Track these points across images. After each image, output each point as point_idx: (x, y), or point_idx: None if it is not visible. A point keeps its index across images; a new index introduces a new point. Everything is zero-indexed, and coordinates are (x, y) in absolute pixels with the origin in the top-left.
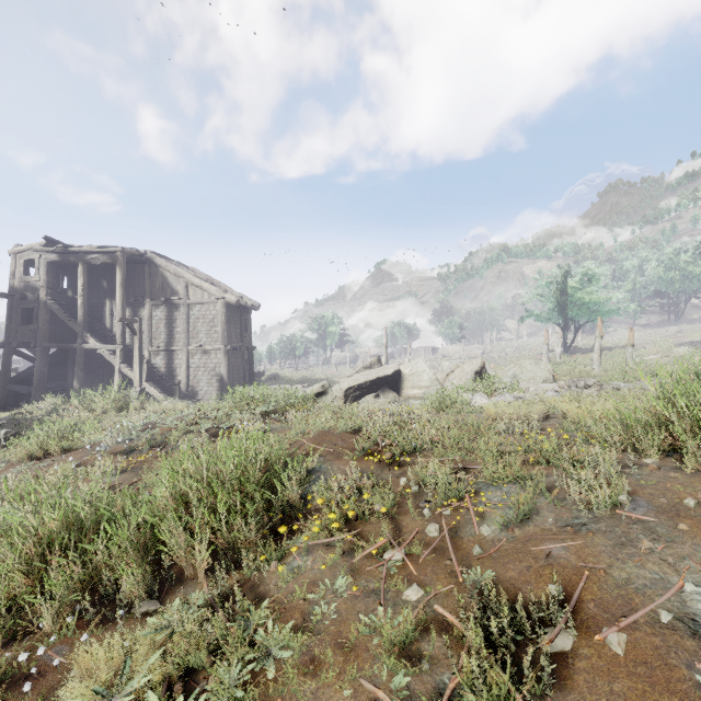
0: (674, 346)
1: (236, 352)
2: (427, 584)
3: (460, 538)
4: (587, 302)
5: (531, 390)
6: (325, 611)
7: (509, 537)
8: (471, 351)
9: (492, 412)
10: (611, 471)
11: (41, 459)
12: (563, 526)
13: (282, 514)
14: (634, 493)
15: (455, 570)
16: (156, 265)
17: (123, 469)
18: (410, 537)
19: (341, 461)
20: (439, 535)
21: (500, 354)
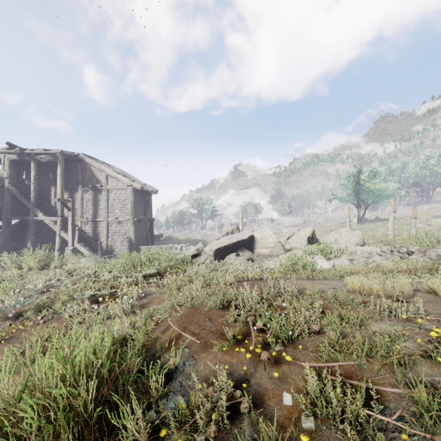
0: (430, 218)
1: (140, 222)
2: None
3: None
4: (373, 189)
5: (359, 253)
6: None
7: None
8: (296, 221)
9: (356, 285)
10: None
11: None
12: None
13: None
14: None
15: None
16: (86, 163)
17: None
18: None
19: (208, 354)
20: None
21: (315, 223)
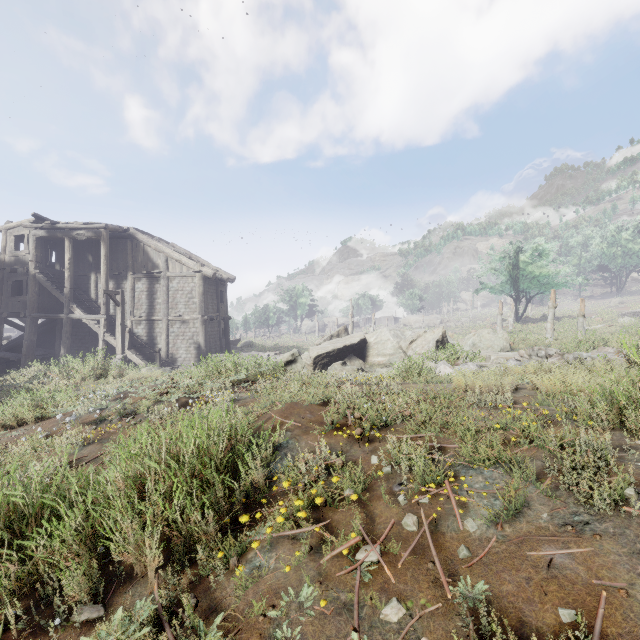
0: (617, 316)
1: (212, 321)
2: (408, 597)
3: (442, 534)
4: (537, 276)
5: (493, 359)
6: (288, 636)
7: (499, 535)
8: (430, 320)
9: (461, 383)
10: (609, 457)
11: (14, 428)
12: (562, 524)
13: (245, 496)
14: (638, 484)
15: (439, 577)
16: (138, 241)
17: (90, 440)
18: (385, 531)
19: (309, 436)
20: (417, 528)
21: (456, 323)
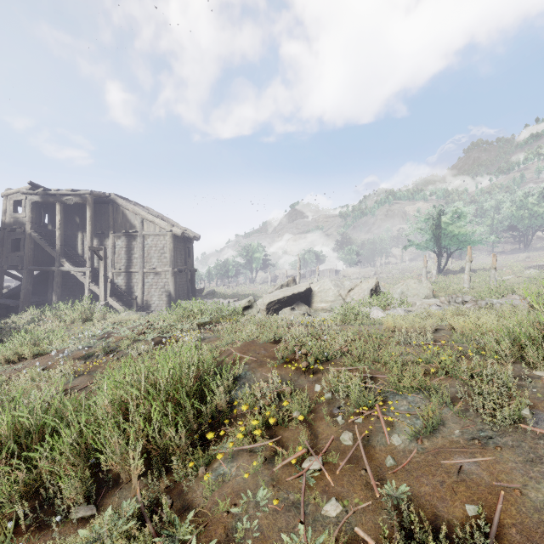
0: (524, 269)
1: (181, 273)
2: (345, 497)
3: (372, 447)
4: (457, 234)
5: (418, 304)
6: (247, 527)
7: (419, 448)
8: (365, 272)
9: (390, 325)
10: (510, 385)
11: (16, 362)
12: (470, 439)
13: (211, 418)
14: (533, 406)
15: (370, 481)
16: (118, 205)
17: (80, 372)
18: (326, 445)
19: (263, 368)
20: (353, 442)
21: (388, 275)
